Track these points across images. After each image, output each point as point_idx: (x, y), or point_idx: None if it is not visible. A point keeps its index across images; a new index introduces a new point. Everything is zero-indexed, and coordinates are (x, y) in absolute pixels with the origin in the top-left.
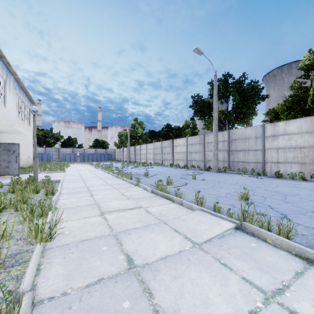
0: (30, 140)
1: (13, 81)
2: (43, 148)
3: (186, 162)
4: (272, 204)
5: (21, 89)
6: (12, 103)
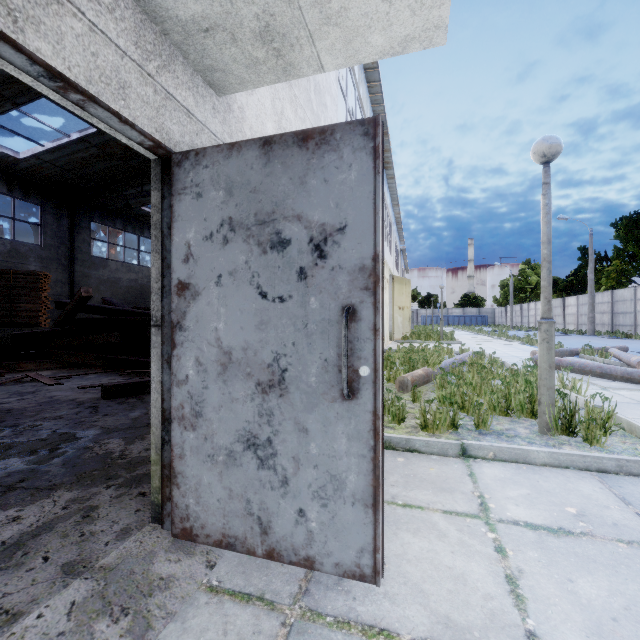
0: None
1: (404, 268)
2: None
3: (576, 326)
4: None
5: (405, 268)
6: None
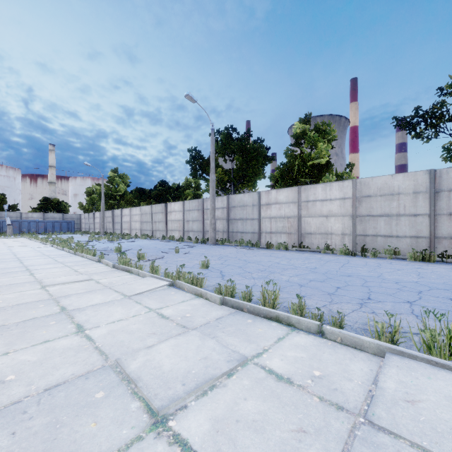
0: None
1: None
2: None
3: (182, 233)
4: (225, 270)
5: None
6: None
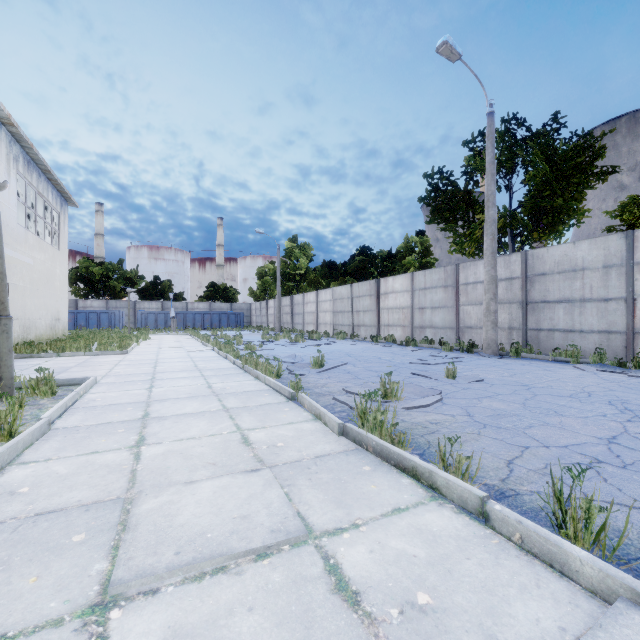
0: (60, 281)
1: (8, 142)
2: (104, 302)
3: (410, 330)
4: None
5: (35, 165)
6: (5, 192)
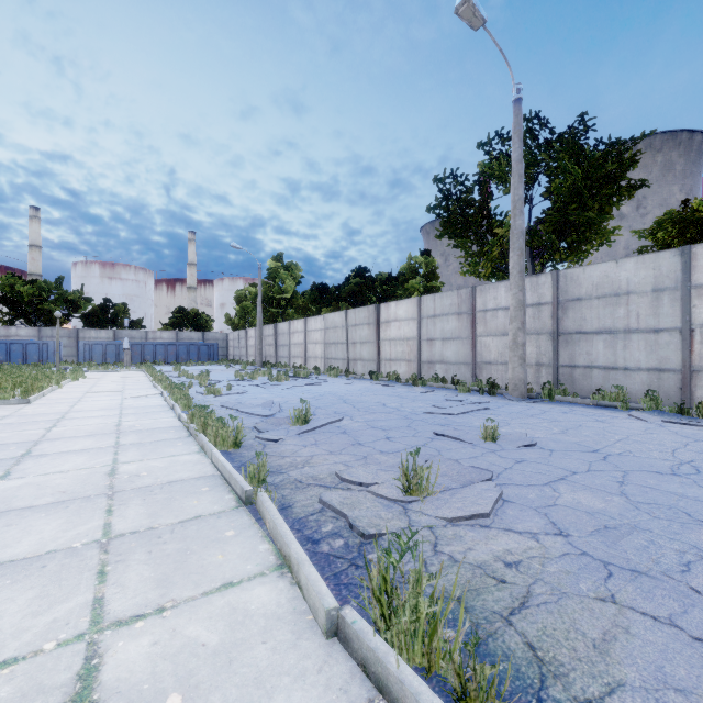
0: None
1: None
2: (34, 330)
3: (416, 366)
4: None
5: None
6: None
